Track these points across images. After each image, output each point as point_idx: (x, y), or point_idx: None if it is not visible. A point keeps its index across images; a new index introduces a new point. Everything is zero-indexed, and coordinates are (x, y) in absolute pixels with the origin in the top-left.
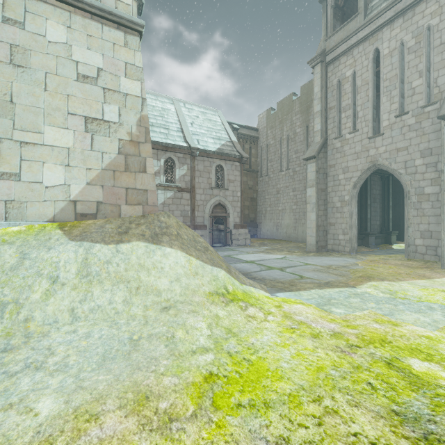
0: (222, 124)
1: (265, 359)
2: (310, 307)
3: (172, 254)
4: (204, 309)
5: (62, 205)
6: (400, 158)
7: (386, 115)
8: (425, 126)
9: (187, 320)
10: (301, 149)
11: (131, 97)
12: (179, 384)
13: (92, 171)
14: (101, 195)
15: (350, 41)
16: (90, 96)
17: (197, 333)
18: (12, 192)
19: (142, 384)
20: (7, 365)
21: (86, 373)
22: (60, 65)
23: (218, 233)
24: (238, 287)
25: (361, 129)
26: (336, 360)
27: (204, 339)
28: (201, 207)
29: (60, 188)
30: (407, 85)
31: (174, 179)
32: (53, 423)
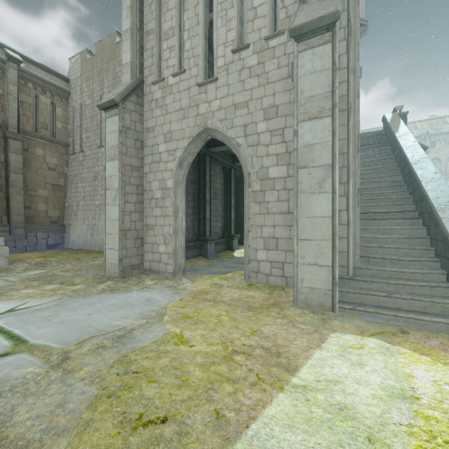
0: None
1: None
2: None
3: None
4: None
5: None
6: (239, 119)
7: (221, 48)
8: (270, 69)
9: None
10: None
11: None
12: None
13: None
14: None
15: None
16: None
17: None
18: None
19: None
20: None
21: None
22: None
23: None
24: None
25: (188, 70)
26: None
27: None
28: None
29: None
30: (248, 3)
31: None
32: None
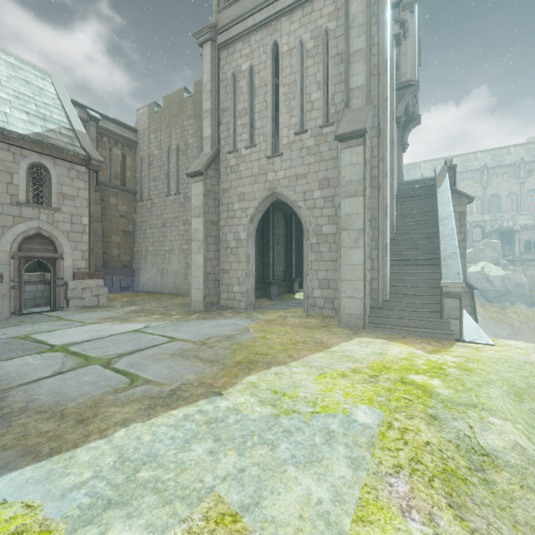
0: (58, 97)
1: None
2: None
3: None
4: None
5: None
6: (300, 187)
7: (286, 130)
8: (324, 150)
9: None
10: None
11: None
12: None
13: None
14: None
15: (246, 22)
16: None
17: None
18: None
19: None
20: None
21: None
22: None
23: (46, 287)
24: None
25: (259, 144)
26: None
27: None
28: None
29: None
30: (307, 97)
31: None
32: None
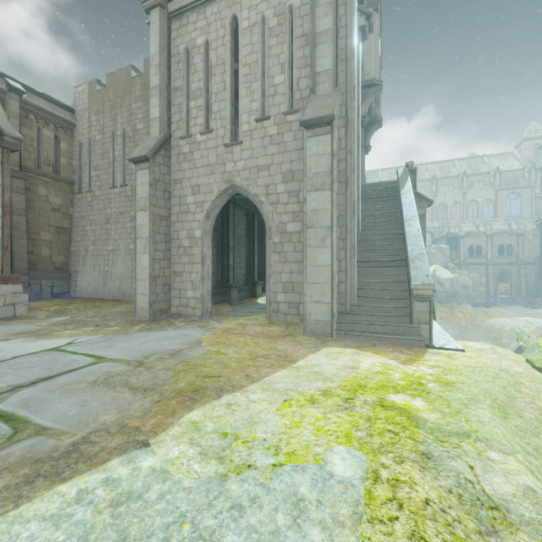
0: None
1: None
2: None
3: None
4: None
5: None
6: (262, 180)
7: (246, 115)
8: (288, 140)
9: None
10: None
11: None
12: None
13: None
14: None
15: None
16: None
17: None
18: None
19: None
20: None
21: None
22: None
23: None
24: None
25: (216, 130)
26: None
27: None
28: None
29: None
30: (269, 80)
31: None
32: None
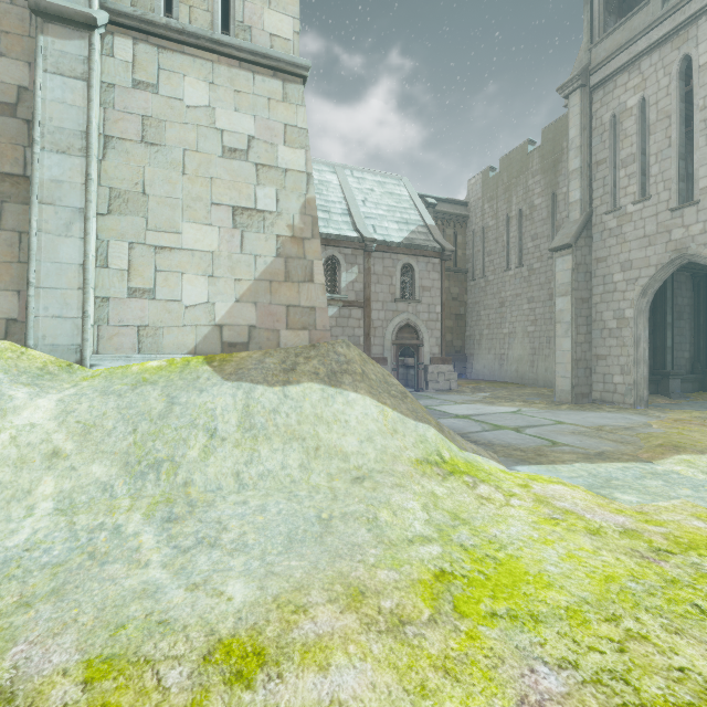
0: (411, 198)
1: (520, 559)
2: (577, 490)
3: (359, 402)
4: (412, 482)
5: (206, 331)
6: None
7: (705, 168)
8: None
9: (391, 497)
10: (543, 232)
11: (293, 174)
12: (401, 580)
13: (243, 283)
14: (254, 317)
15: (634, 47)
16: (239, 177)
17: (409, 516)
18: (146, 314)
19: (351, 576)
20: (177, 538)
21: (273, 557)
22: (201, 137)
23: (405, 370)
24: (457, 454)
25: (655, 195)
26: (635, 569)
27: (420, 525)
28: (380, 330)
29: (203, 308)
30: None
31: (339, 288)
32: (254, 610)
